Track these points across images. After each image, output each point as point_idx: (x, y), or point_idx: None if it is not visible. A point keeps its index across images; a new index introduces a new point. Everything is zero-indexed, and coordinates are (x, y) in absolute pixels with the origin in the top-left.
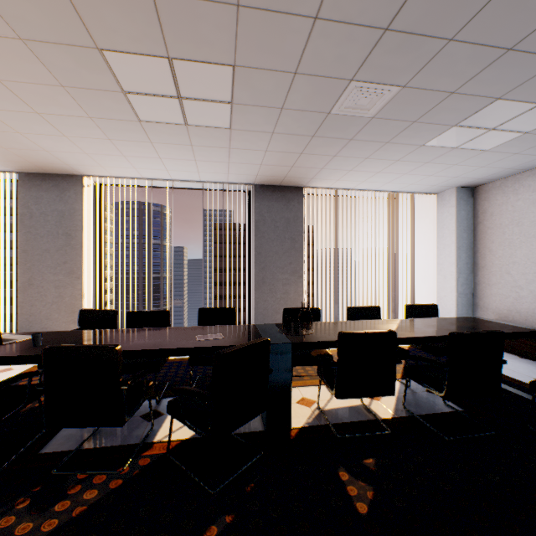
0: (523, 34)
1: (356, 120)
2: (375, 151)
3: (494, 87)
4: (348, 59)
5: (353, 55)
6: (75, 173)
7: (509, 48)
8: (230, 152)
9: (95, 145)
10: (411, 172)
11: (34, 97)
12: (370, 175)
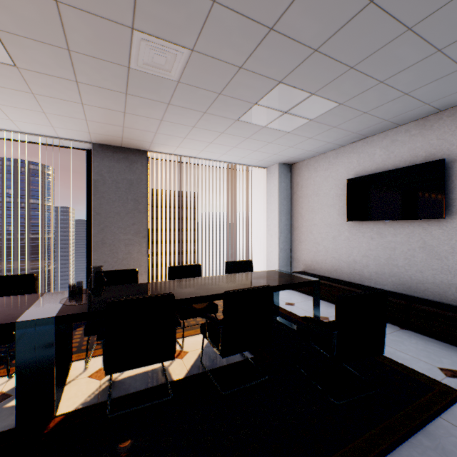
0: (277, 14)
1: (163, 81)
2: (198, 120)
3: (273, 69)
4: None
5: None
6: None
7: (270, 27)
8: (37, 98)
9: None
10: (239, 146)
11: None
12: (205, 145)
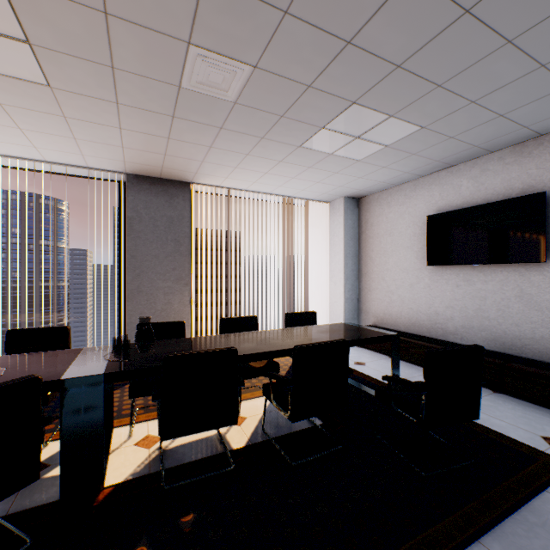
0: (357, 26)
1: (217, 102)
2: (254, 146)
3: (347, 88)
4: (173, 9)
5: (176, 4)
6: None
7: (348, 40)
8: (69, 122)
9: None
10: (299, 177)
11: None
12: (259, 175)
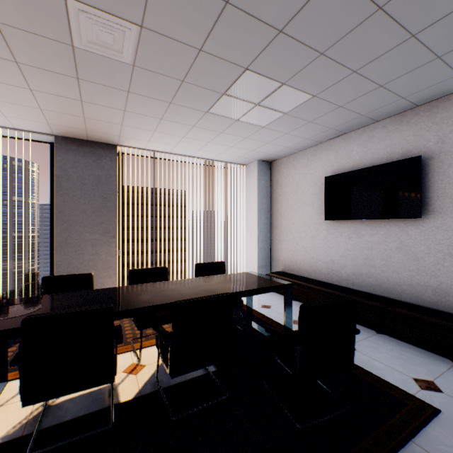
0: None
1: (116, 64)
2: (165, 111)
3: (236, 53)
4: None
5: None
6: None
7: None
8: None
9: None
10: (214, 141)
11: None
12: (178, 139)
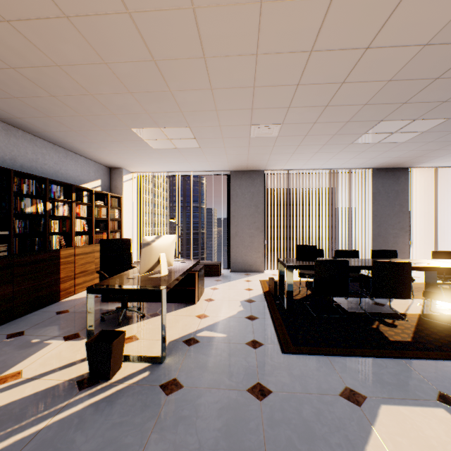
0: None
1: None
2: None
3: None
4: None
5: None
6: (261, 169)
7: None
8: (384, 152)
9: (302, 155)
10: None
11: (310, 140)
12: None
